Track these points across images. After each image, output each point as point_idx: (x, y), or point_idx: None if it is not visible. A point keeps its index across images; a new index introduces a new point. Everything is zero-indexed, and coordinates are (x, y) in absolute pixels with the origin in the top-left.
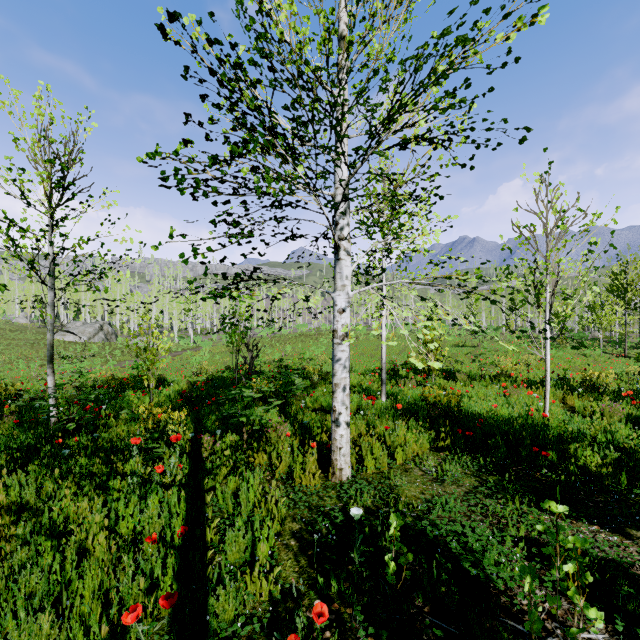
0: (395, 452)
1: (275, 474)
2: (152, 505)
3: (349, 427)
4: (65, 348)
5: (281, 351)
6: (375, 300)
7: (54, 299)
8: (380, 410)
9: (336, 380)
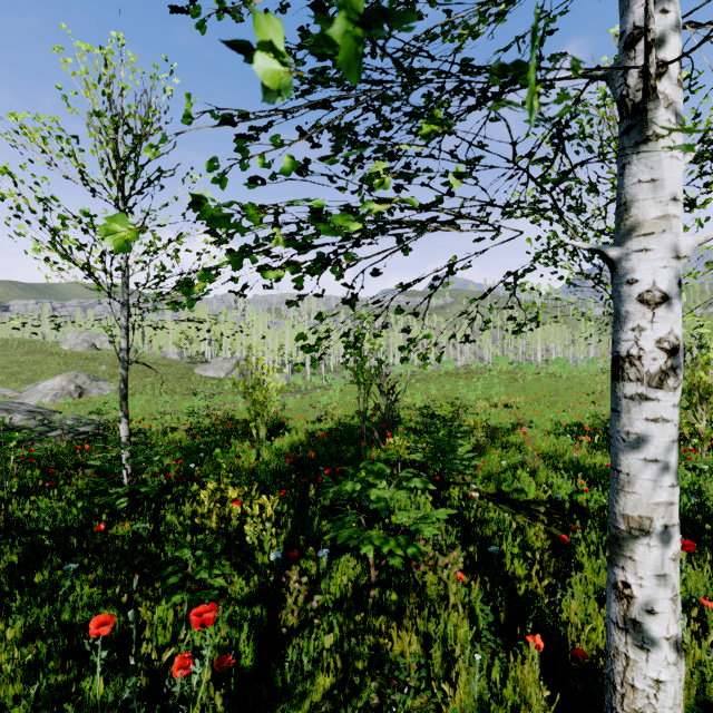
0: None
1: (441, 707)
2: None
3: (679, 655)
4: (205, 383)
5: (422, 393)
6: None
7: (128, 320)
8: None
9: (633, 506)
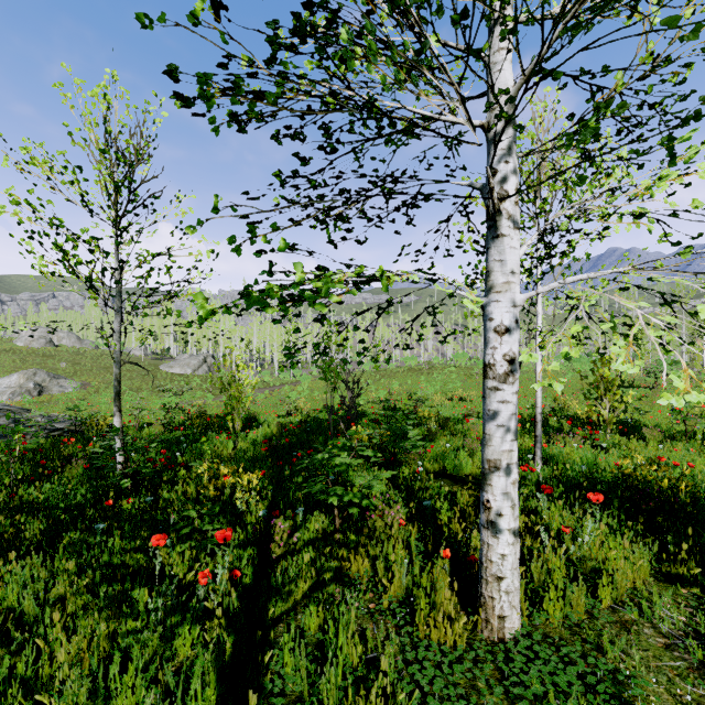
0: (598, 586)
1: (382, 598)
2: (183, 648)
3: (516, 540)
4: (171, 380)
5: (386, 388)
6: (591, 302)
7: (121, 325)
8: (536, 483)
9: (491, 454)
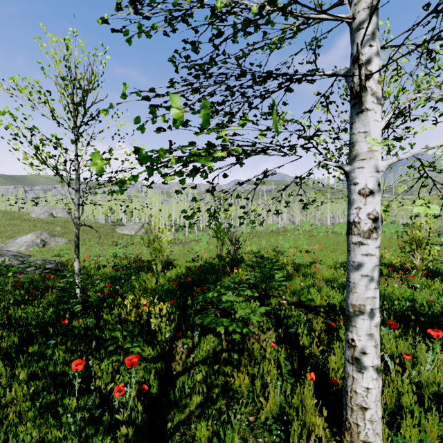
0: None
1: (260, 411)
2: None
3: (378, 375)
4: (122, 238)
5: (257, 244)
6: None
7: (79, 200)
8: None
9: (356, 299)
